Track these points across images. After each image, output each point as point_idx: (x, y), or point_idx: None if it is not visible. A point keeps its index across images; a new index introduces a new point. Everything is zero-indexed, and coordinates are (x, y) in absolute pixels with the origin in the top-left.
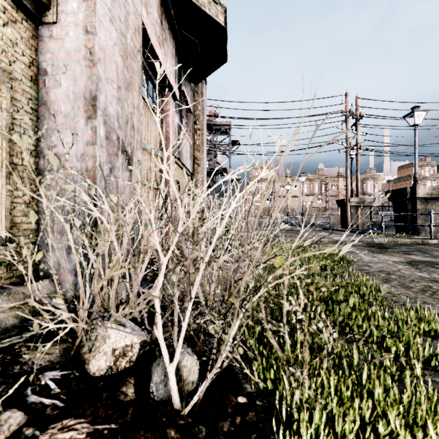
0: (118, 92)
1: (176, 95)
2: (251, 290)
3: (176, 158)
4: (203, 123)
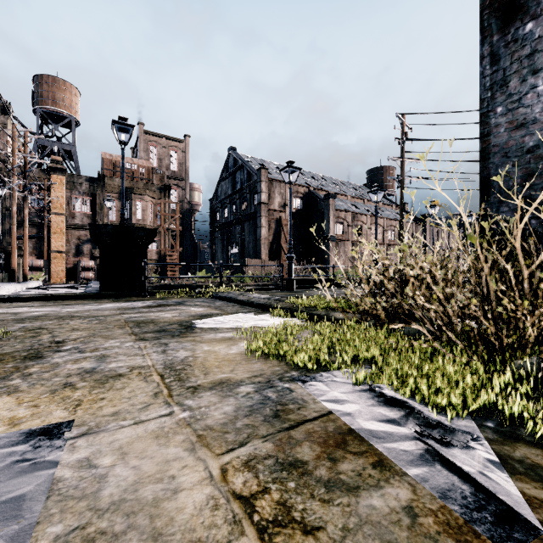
0: None
1: None
2: None
3: None
4: None
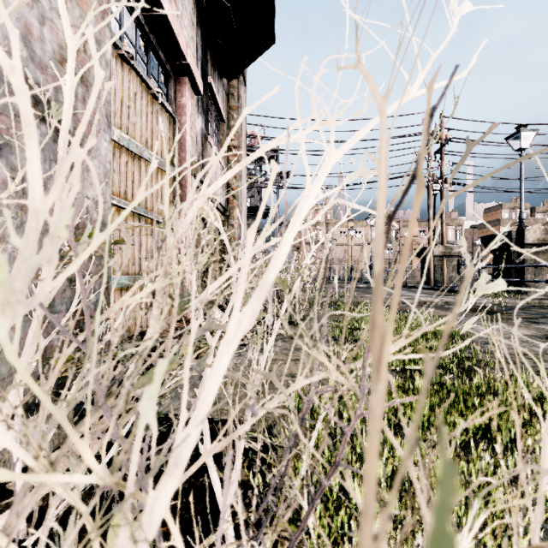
0: None
1: (197, 82)
2: None
3: (199, 182)
4: (241, 137)
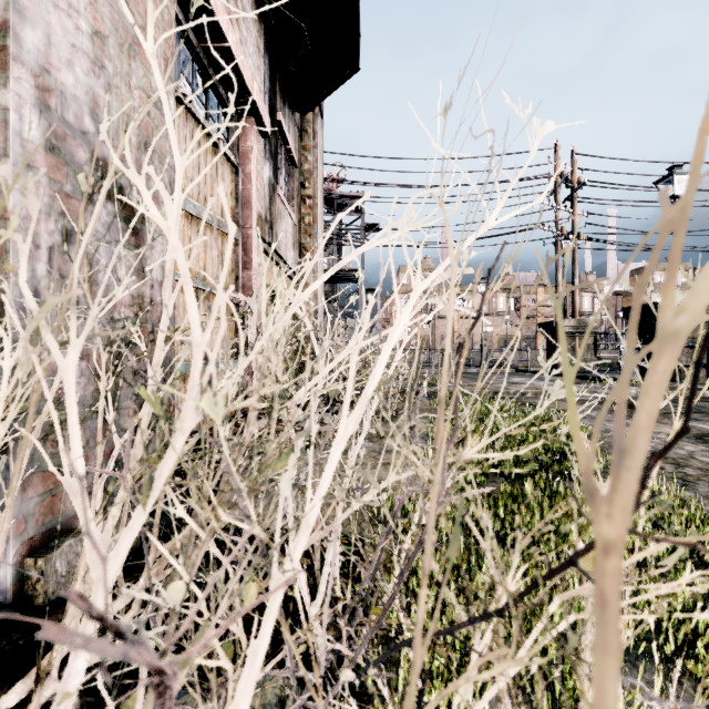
0: (95, 45)
1: (265, 122)
2: (459, 614)
3: (266, 244)
4: (317, 185)
